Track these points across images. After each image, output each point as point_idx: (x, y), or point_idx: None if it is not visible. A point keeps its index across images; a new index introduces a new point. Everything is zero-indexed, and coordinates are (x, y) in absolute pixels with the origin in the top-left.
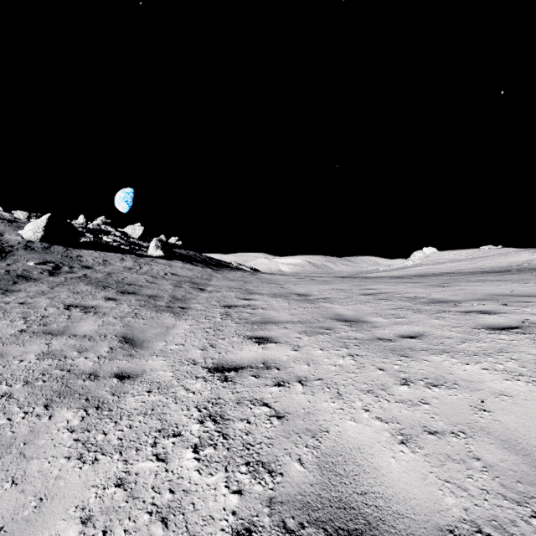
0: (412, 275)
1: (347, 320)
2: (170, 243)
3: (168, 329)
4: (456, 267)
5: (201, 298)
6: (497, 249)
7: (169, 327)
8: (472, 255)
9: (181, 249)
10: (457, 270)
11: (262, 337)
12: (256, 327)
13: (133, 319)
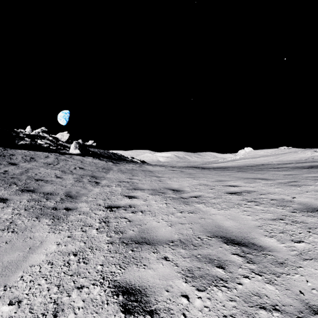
0: (241, 165)
1: (234, 240)
2: (88, 144)
3: (29, 252)
4: (267, 160)
5: (92, 194)
6: (288, 148)
7: (32, 248)
8: (274, 152)
9: (94, 149)
10: (269, 162)
11: (134, 288)
12: (130, 253)
13: (1, 233)
